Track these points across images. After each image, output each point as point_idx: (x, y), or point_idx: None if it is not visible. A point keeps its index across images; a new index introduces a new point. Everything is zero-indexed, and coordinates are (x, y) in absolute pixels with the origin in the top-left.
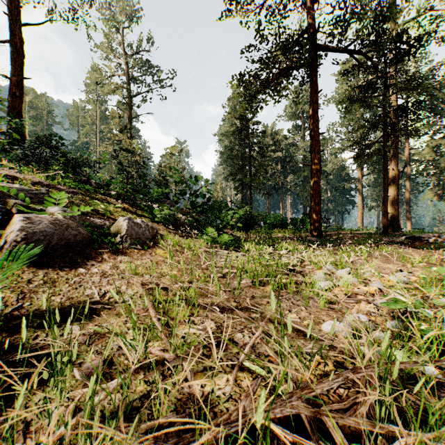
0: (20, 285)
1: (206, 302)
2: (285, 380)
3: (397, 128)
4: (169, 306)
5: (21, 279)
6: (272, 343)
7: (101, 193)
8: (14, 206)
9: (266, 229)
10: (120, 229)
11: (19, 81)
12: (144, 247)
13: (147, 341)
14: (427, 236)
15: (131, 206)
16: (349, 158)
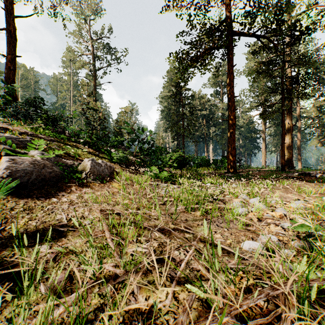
0: (4, 212)
1: (150, 224)
2: (214, 293)
3: (291, 93)
4: (121, 228)
5: (6, 207)
6: (202, 259)
7: (72, 141)
8: (3, 150)
9: (195, 167)
10: (85, 168)
11: (12, 58)
12: (103, 181)
13: (102, 259)
14: (314, 173)
15: (94, 150)
16: (255, 115)
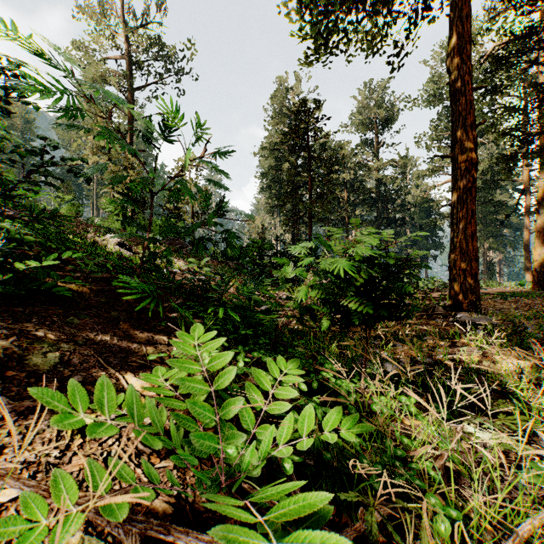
0: None
1: None
2: None
3: None
4: None
5: None
6: None
7: None
8: None
9: None
10: None
11: None
12: None
13: None
14: None
15: None
16: (444, 182)
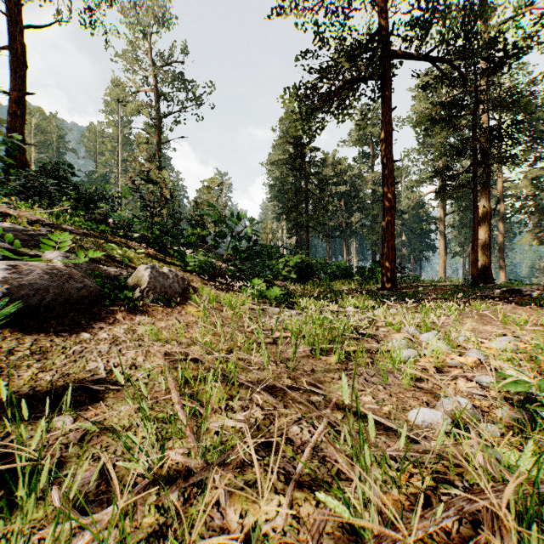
0: None
1: (251, 378)
2: (364, 504)
3: (489, 154)
4: (200, 386)
5: (0, 349)
6: (342, 442)
7: (120, 235)
8: None
9: (327, 280)
10: (140, 281)
11: (20, 96)
12: (171, 304)
13: (164, 441)
14: (528, 289)
15: (157, 252)
16: (428, 192)
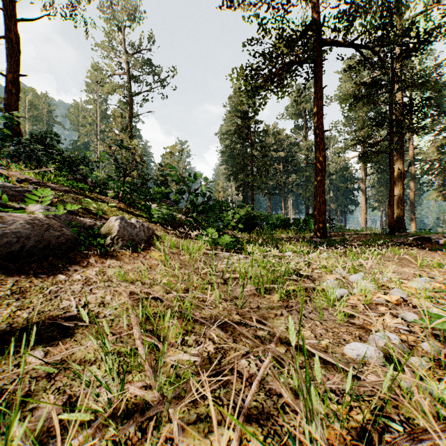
0: None
1: (204, 314)
2: None
3: (403, 125)
4: (159, 321)
5: None
6: (286, 375)
7: (97, 192)
8: None
9: (268, 229)
10: (111, 230)
11: (15, 78)
12: (137, 250)
13: (124, 376)
14: (437, 237)
15: (128, 206)
16: (352, 157)
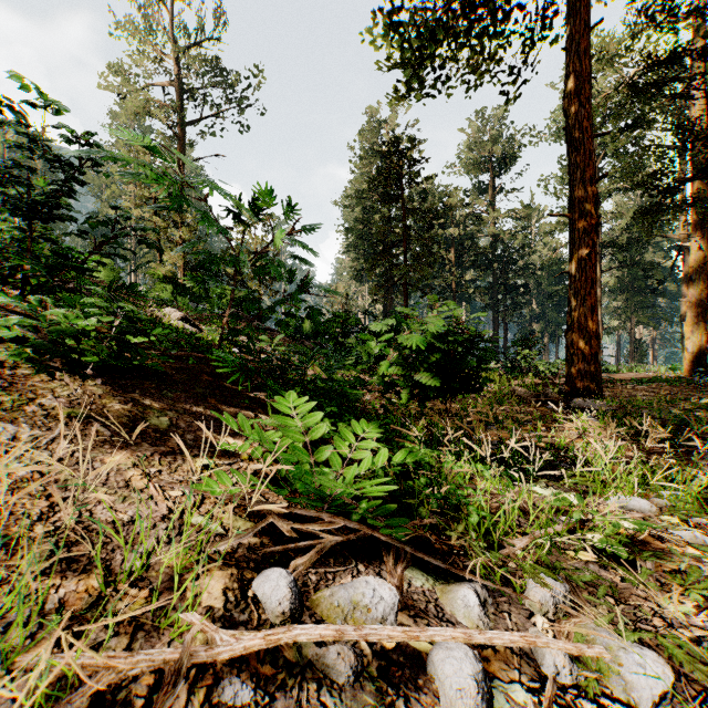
0: None
1: None
2: None
3: None
4: None
5: None
6: None
7: None
8: None
9: None
10: None
11: None
12: None
13: None
14: None
15: None
16: None
